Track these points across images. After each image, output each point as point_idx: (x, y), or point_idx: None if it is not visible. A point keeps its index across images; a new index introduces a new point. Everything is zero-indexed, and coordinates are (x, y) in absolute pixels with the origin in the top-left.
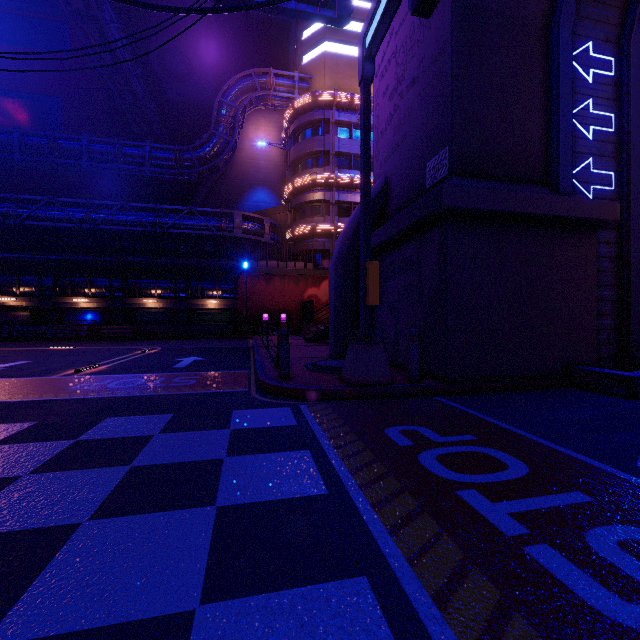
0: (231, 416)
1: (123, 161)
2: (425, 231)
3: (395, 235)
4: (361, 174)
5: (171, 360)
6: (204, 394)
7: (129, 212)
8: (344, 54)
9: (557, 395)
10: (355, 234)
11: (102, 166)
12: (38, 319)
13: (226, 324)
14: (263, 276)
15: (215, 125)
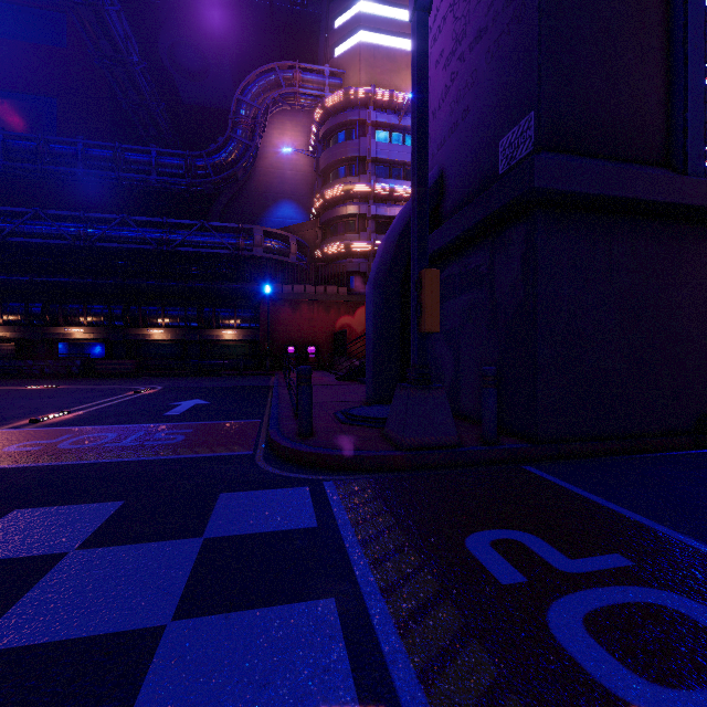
0: (213, 506)
1: (125, 169)
2: (501, 230)
3: (456, 239)
4: (413, 146)
5: (166, 404)
6: (187, 460)
7: (131, 227)
8: (382, 45)
9: (700, 463)
10: (400, 242)
11: (101, 174)
12: (24, 352)
13: (245, 358)
14: (288, 302)
15: (233, 127)
